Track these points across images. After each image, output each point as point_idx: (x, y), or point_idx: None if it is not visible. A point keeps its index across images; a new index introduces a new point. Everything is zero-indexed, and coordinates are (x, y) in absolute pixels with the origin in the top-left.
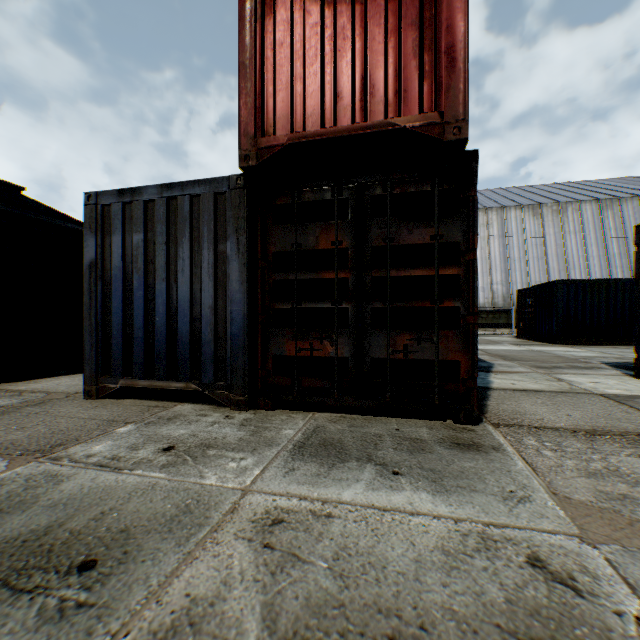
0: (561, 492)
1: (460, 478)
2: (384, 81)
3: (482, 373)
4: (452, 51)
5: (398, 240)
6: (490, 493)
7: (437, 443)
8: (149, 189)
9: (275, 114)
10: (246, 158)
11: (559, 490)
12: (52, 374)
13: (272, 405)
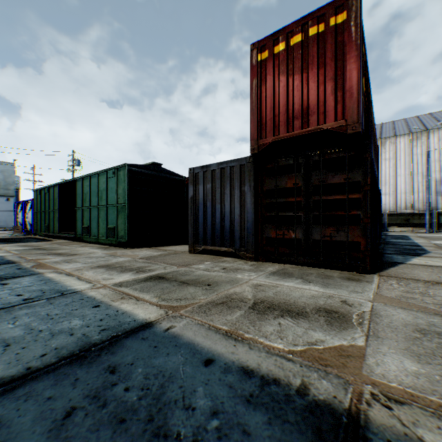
0: (380, 293)
1: (337, 286)
2: (316, 108)
3: (410, 256)
4: (351, 89)
5: (326, 181)
6: (346, 290)
7: (338, 277)
8: (213, 165)
9: (266, 129)
10: (253, 149)
11: (380, 293)
12: (171, 245)
13: (265, 260)
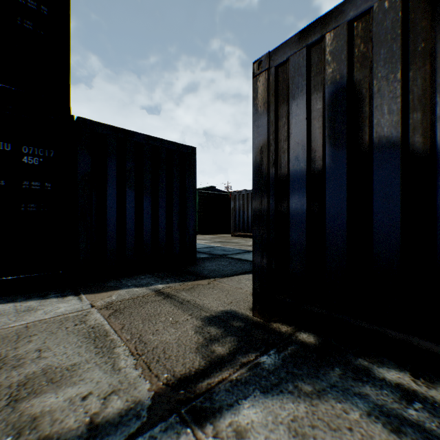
0: None
1: None
2: None
3: None
4: None
5: None
6: None
7: None
8: (243, 191)
9: None
10: None
11: None
12: (221, 234)
13: None
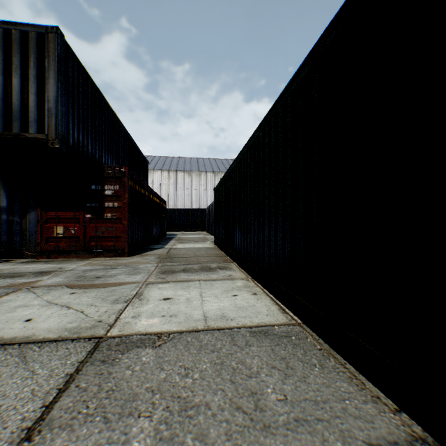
0: None
1: None
2: None
3: None
4: None
5: None
6: None
7: None
8: None
9: None
10: None
11: None
12: None
13: None
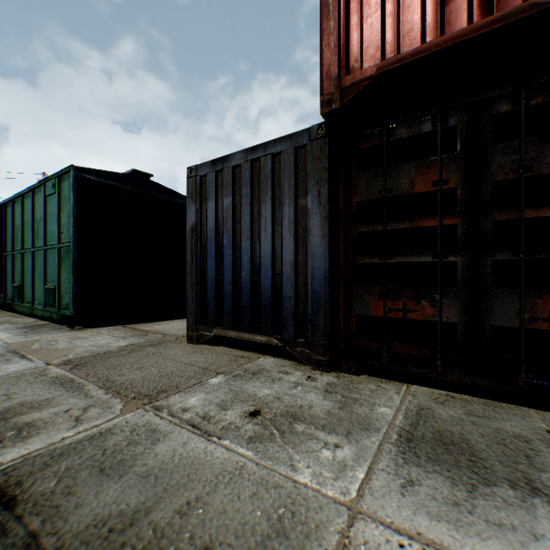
0: None
1: None
2: None
3: None
4: None
5: (537, 168)
6: None
7: None
8: (236, 155)
9: (362, 45)
10: (328, 103)
11: None
12: (169, 317)
13: (356, 369)
